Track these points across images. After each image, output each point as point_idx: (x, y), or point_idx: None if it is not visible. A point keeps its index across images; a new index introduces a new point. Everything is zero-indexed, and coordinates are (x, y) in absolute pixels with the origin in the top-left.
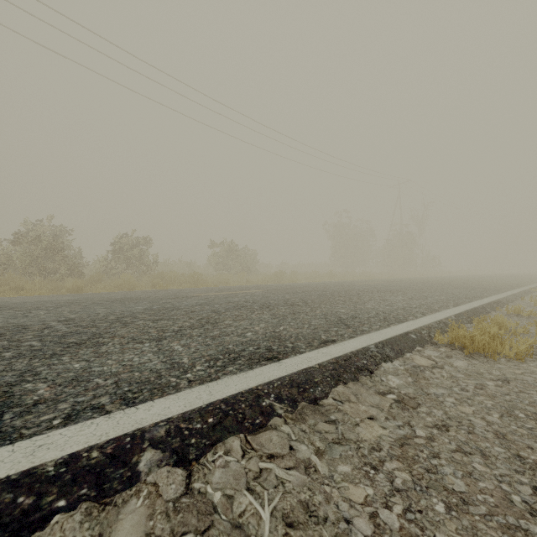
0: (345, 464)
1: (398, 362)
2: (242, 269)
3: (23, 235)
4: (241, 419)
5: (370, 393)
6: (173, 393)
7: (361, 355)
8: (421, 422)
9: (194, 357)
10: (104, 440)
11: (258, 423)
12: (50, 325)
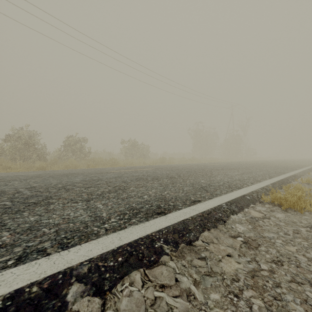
0: (215, 292)
1: (240, 214)
2: (140, 156)
3: (11, 136)
4: (141, 258)
5: (226, 236)
6: (94, 238)
7: (217, 210)
8: (263, 258)
9: (110, 212)
10: (42, 277)
11: (152, 260)
12: (20, 190)
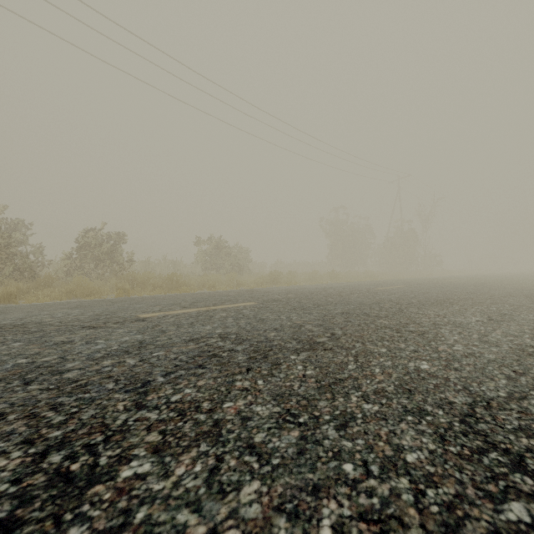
0: None
1: None
2: (232, 269)
3: None
4: None
5: None
6: None
7: None
8: None
9: None
10: None
11: None
12: None
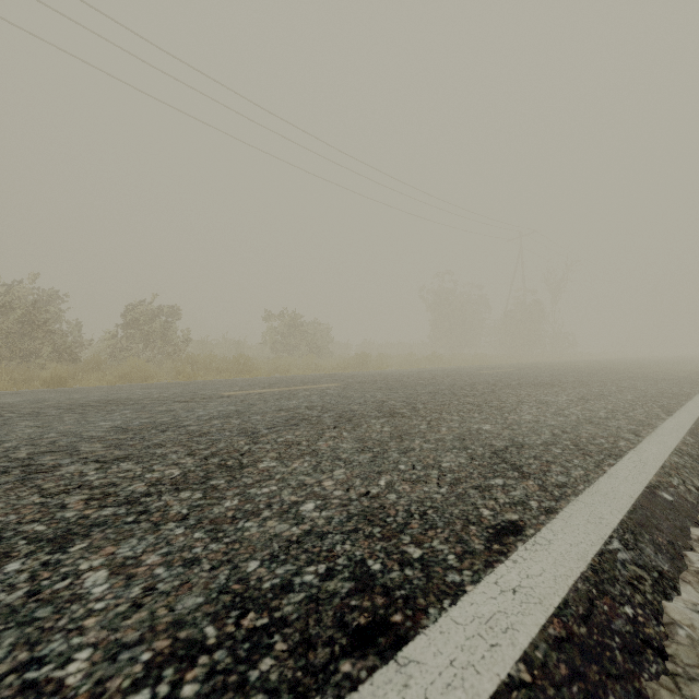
0: None
1: (693, 592)
2: (309, 351)
3: None
4: None
5: None
6: None
7: (609, 585)
8: None
9: (116, 644)
10: None
11: None
12: None
